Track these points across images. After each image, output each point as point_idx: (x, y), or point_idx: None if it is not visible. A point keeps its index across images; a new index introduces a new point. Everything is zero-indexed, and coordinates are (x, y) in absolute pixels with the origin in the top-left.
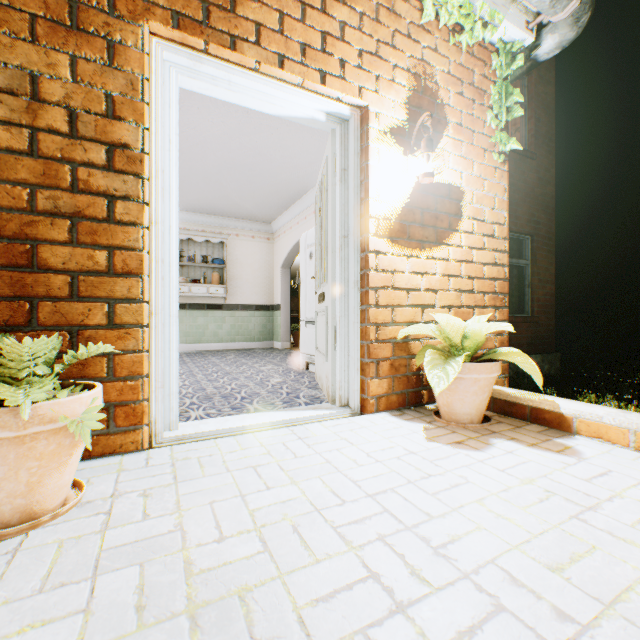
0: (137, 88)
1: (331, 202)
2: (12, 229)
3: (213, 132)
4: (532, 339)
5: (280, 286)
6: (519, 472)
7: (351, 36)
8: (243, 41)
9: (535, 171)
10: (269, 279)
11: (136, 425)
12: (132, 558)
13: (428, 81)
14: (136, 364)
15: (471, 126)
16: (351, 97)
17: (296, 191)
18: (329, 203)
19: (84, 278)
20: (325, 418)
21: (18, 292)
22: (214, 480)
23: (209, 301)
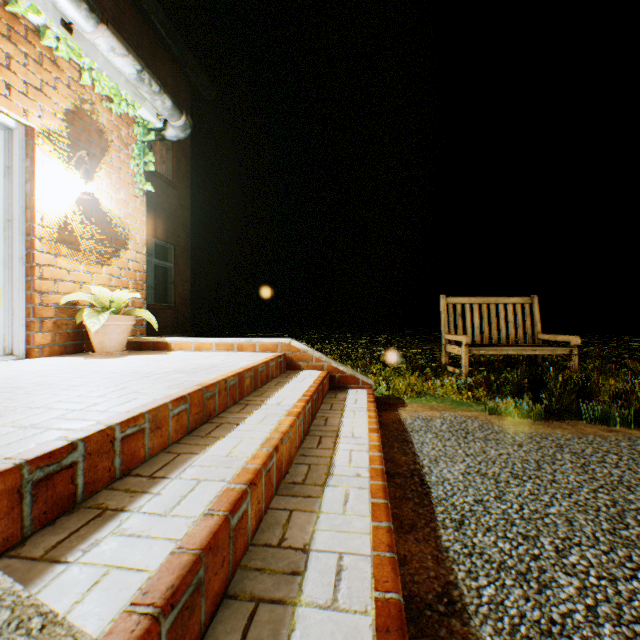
0: None
1: None
2: None
3: None
4: (176, 323)
5: None
6: (139, 359)
7: (18, 68)
8: None
9: (179, 198)
10: None
11: None
12: None
13: (87, 124)
14: None
15: (121, 165)
16: (18, 116)
17: None
18: None
19: None
20: None
21: None
22: None
23: None
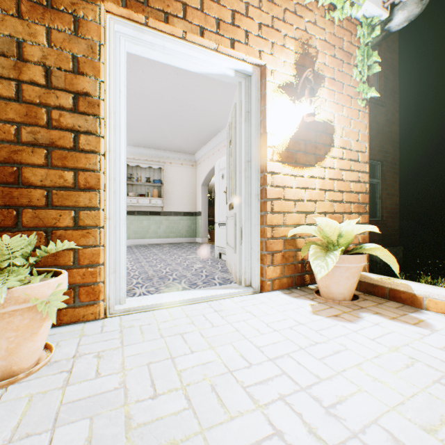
0: (95, 51)
1: (238, 136)
2: (3, 155)
3: (153, 89)
4: (382, 236)
5: (201, 198)
6: (386, 341)
7: (253, 13)
8: (174, 17)
9: (384, 115)
10: (193, 194)
11: (95, 300)
12: (84, 412)
13: (309, 46)
14: (95, 255)
15: (341, 80)
16: (253, 58)
17: (212, 131)
18: (237, 137)
19: (56, 192)
20: (234, 295)
21: (7, 202)
22: (151, 344)
23: (151, 209)
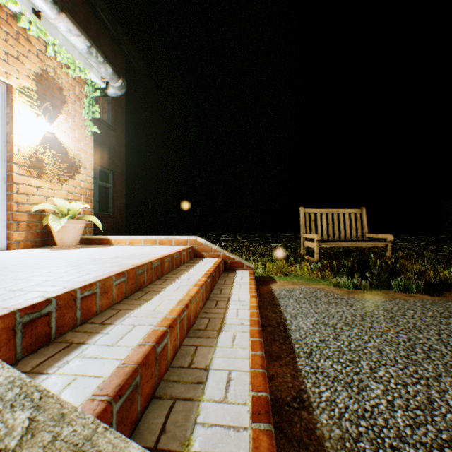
0: None
1: None
2: None
3: None
4: (115, 227)
5: None
6: (89, 250)
7: (1, 43)
8: None
9: (116, 138)
10: None
11: None
12: None
13: (51, 83)
14: None
15: (75, 113)
16: (1, 76)
17: None
18: None
19: None
20: None
21: None
22: None
23: None
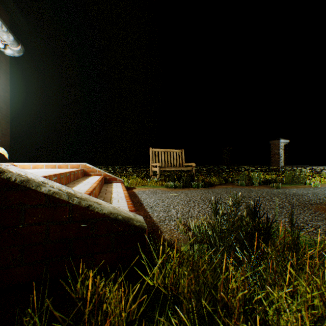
0: None
1: None
2: None
3: None
4: (0, 160)
5: None
6: None
7: None
8: None
9: (1, 84)
10: None
11: None
12: None
13: None
14: None
15: None
16: None
17: None
18: None
19: None
20: None
21: None
22: None
23: None
